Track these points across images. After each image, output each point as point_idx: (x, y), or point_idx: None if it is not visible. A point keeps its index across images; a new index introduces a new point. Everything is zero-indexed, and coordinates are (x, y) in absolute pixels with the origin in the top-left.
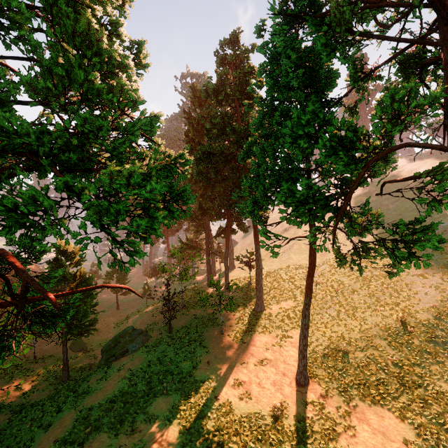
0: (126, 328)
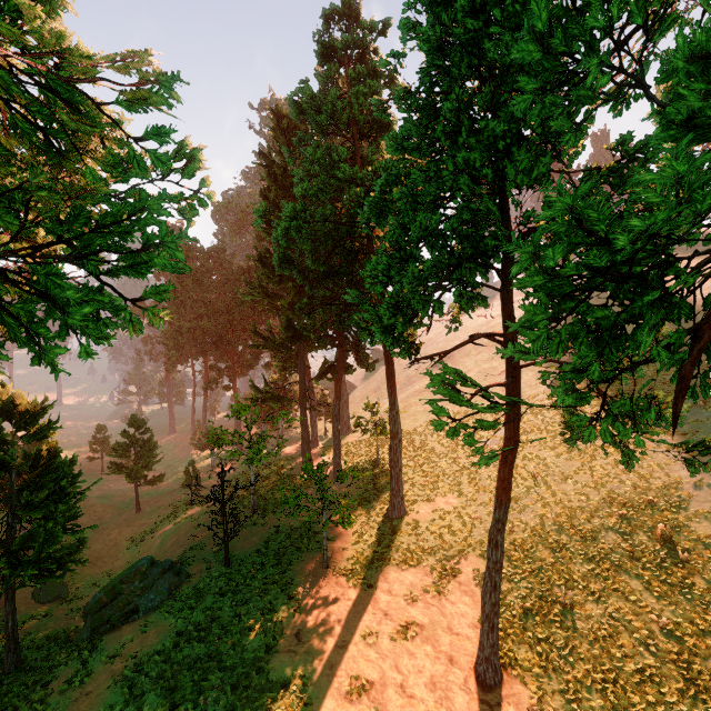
0: (136, 563)
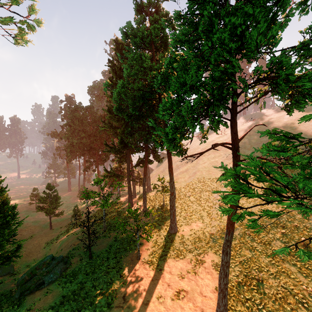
0: (44, 258)
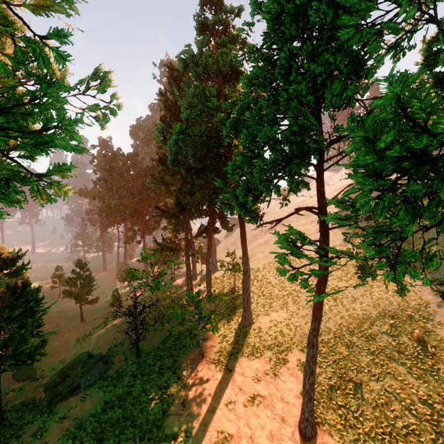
0: (78, 356)
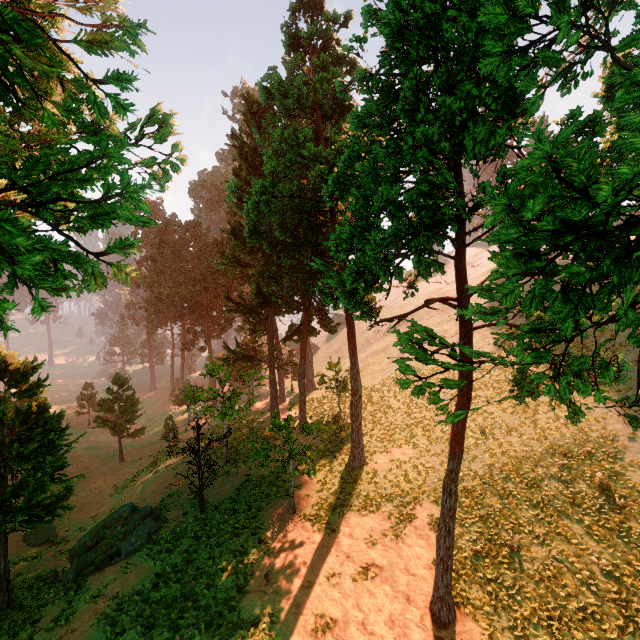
0: (118, 509)
